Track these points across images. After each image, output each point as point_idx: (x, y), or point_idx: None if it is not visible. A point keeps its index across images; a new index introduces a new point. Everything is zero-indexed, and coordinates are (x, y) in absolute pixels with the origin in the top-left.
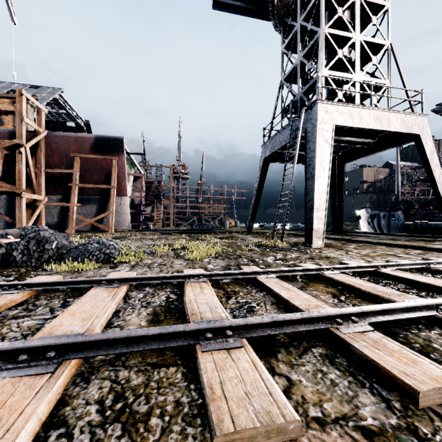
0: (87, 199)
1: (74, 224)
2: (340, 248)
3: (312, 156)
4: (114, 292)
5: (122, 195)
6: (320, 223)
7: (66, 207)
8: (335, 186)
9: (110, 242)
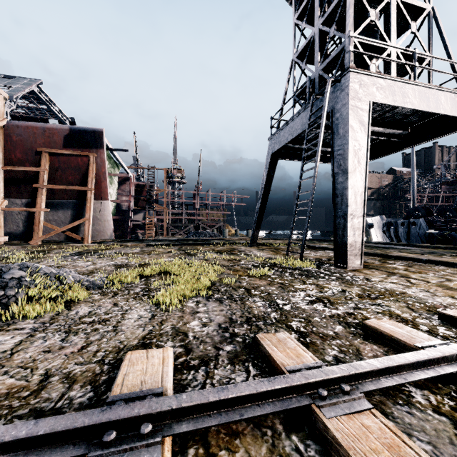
0: (59, 204)
1: (40, 233)
2: (388, 271)
3: (342, 143)
4: None
5: (102, 198)
6: (357, 234)
7: (34, 213)
8: None
9: (14, 273)
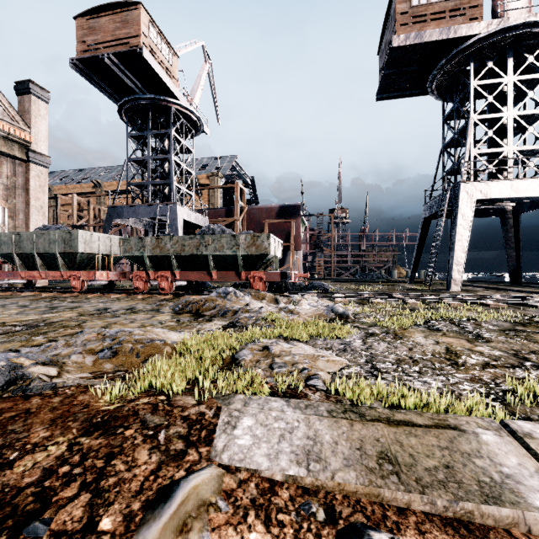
0: None
1: None
2: (471, 292)
3: (455, 225)
4: (342, 295)
5: (297, 249)
6: (458, 274)
7: None
8: (512, 237)
9: (323, 283)
